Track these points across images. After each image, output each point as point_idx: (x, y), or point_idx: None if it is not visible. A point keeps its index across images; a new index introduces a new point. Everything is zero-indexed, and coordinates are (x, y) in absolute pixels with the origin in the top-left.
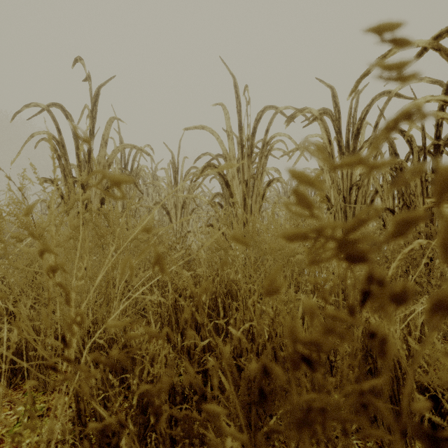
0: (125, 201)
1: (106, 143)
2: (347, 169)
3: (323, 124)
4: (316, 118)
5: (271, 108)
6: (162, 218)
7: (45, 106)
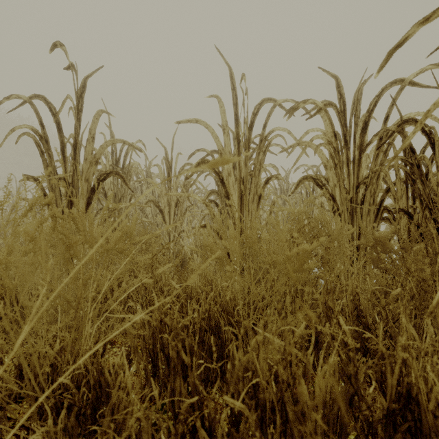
0: (117, 199)
1: (93, 138)
2: (353, 165)
3: (328, 117)
4: (321, 110)
5: (270, 100)
6: (155, 216)
7: (27, 97)
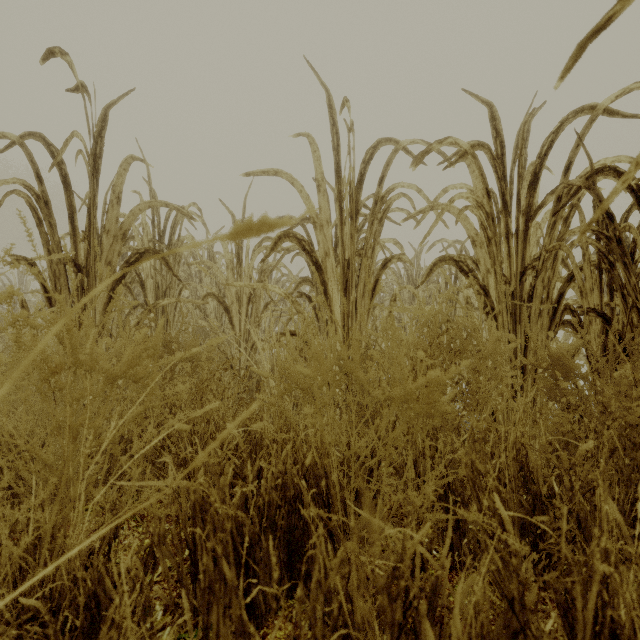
0: (160, 292)
1: (118, 199)
2: (517, 240)
3: (478, 164)
4: (466, 154)
5: (389, 142)
6: (220, 317)
7: (17, 137)
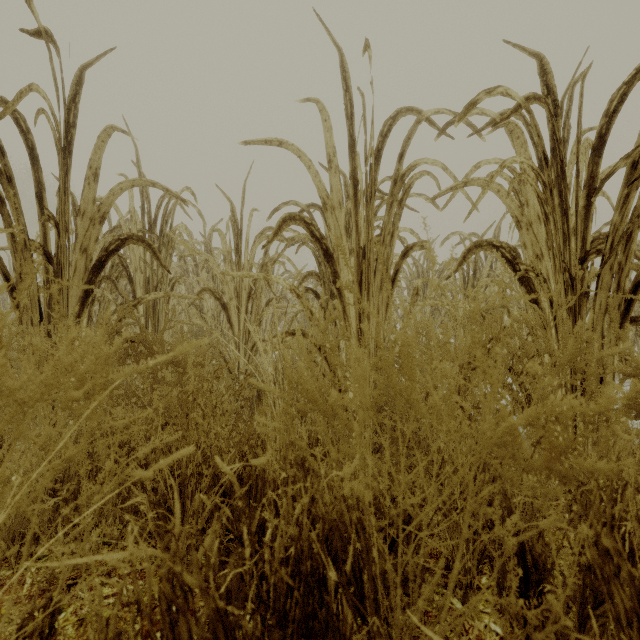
0: (151, 287)
1: (96, 176)
2: (576, 218)
3: (533, 122)
4: (519, 108)
5: (410, 112)
6: (218, 315)
7: None
